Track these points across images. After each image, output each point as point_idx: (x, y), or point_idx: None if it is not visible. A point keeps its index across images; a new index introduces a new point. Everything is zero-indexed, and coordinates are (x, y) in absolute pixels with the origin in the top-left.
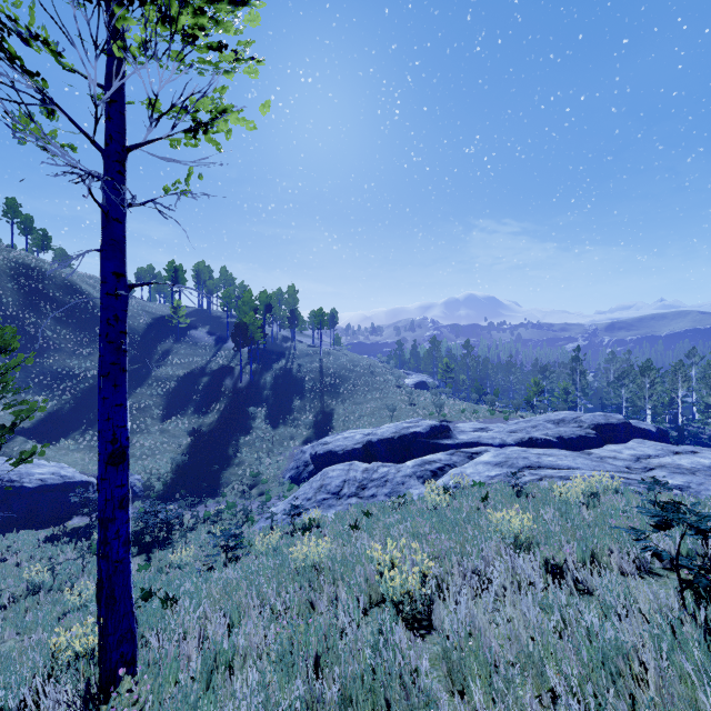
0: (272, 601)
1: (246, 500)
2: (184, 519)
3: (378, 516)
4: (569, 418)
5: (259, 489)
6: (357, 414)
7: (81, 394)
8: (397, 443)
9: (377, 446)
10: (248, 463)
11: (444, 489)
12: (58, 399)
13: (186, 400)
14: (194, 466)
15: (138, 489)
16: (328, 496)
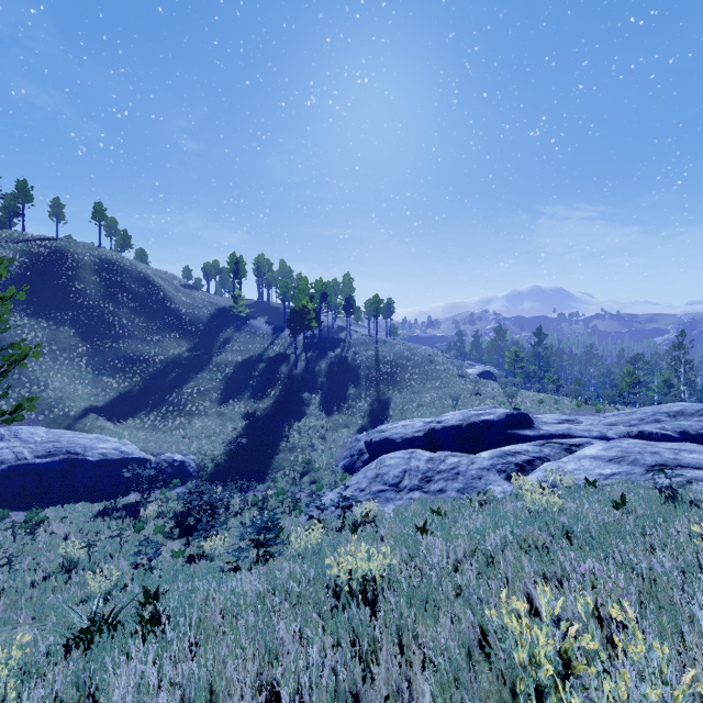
0: (280, 674)
1: (297, 487)
2: (232, 503)
3: (455, 517)
4: (690, 410)
5: (311, 476)
6: (415, 404)
7: (149, 377)
8: (465, 432)
9: (441, 434)
10: (300, 449)
11: (542, 487)
12: (129, 381)
13: (243, 385)
14: (247, 449)
15: (192, 469)
16: (385, 487)
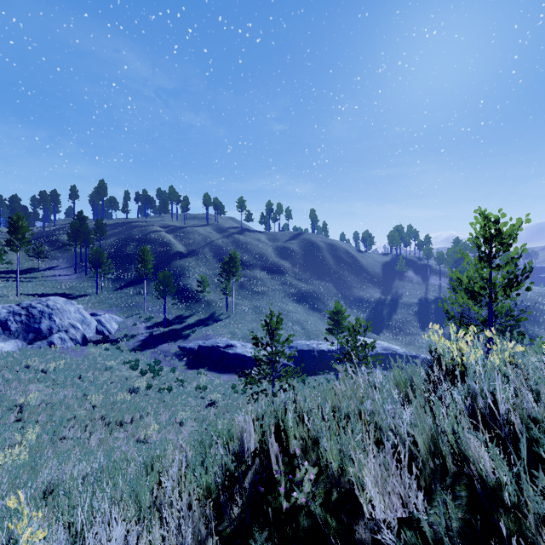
0: None
1: None
2: None
3: None
4: None
5: None
6: None
7: (373, 311)
8: None
9: None
10: None
11: None
12: (365, 312)
13: (426, 318)
14: None
15: None
16: None
